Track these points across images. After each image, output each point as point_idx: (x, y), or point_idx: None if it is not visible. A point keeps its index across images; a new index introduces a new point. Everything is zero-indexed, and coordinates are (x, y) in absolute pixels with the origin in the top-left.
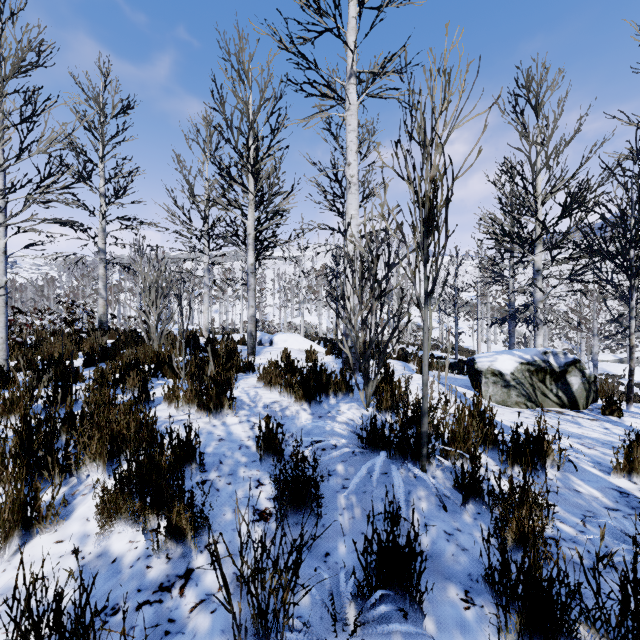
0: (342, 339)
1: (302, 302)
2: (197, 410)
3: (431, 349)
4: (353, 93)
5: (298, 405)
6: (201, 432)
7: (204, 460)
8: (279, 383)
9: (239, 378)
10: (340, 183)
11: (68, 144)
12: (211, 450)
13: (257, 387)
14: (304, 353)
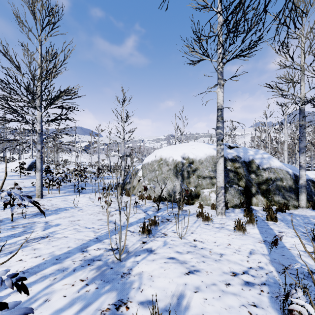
0: None
1: None
2: None
3: None
4: None
5: None
6: None
7: None
8: None
9: None
10: None
11: None
12: None
13: None
14: None
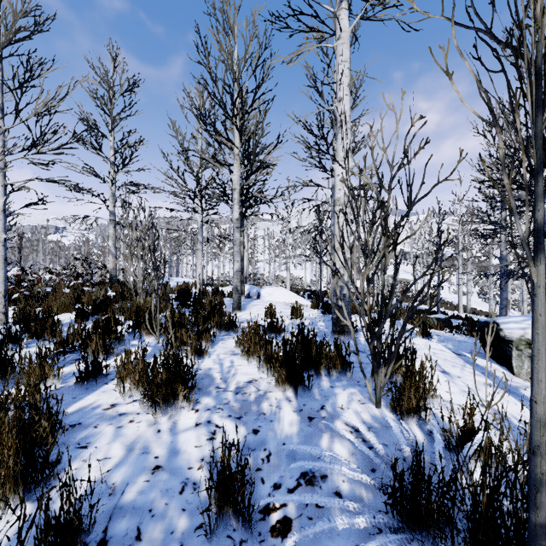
0: (325, 291)
1: (288, 257)
2: (143, 400)
3: (410, 301)
4: (344, 19)
5: (280, 390)
6: (133, 448)
7: (110, 529)
8: (259, 352)
9: (218, 339)
10: (325, 138)
11: (81, 119)
12: (132, 498)
13: (234, 354)
14: (290, 307)
